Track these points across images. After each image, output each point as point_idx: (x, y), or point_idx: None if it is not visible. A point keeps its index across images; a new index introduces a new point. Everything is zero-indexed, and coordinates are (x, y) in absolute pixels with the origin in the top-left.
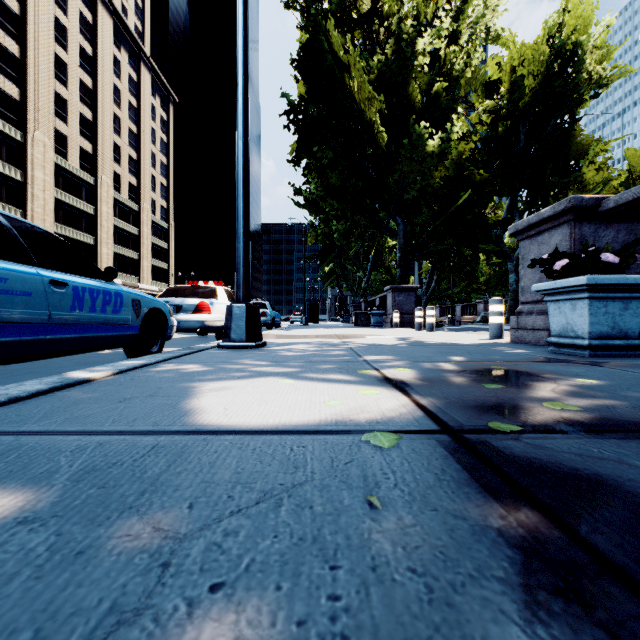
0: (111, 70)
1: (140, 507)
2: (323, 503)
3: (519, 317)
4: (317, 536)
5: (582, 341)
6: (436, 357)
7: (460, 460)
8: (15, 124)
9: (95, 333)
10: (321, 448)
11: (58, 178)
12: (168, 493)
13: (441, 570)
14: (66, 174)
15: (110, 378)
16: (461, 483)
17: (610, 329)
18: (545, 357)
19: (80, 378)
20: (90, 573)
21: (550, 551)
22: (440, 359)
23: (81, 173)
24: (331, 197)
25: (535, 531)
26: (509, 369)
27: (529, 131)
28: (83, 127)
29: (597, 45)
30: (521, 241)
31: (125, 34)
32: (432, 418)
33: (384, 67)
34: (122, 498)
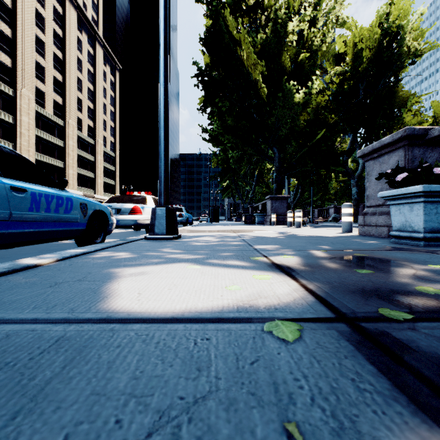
0: (75, 47)
1: None
2: (231, 435)
3: (365, 217)
4: None
5: (418, 234)
6: (308, 246)
7: (370, 358)
8: (8, 84)
9: (50, 228)
10: (225, 341)
11: (38, 121)
12: (46, 414)
13: None
14: (44, 119)
15: (53, 264)
16: (386, 396)
17: (439, 225)
18: (391, 246)
19: (27, 264)
20: None
21: None
22: (312, 248)
23: (54, 118)
24: (228, 134)
25: None
26: (369, 256)
27: (366, 88)
28: (56, 86)
29: (413, 28)
30: (366, 162)
31: (85, 22)
32: (324, 304)
33: (265, 43)
34: None
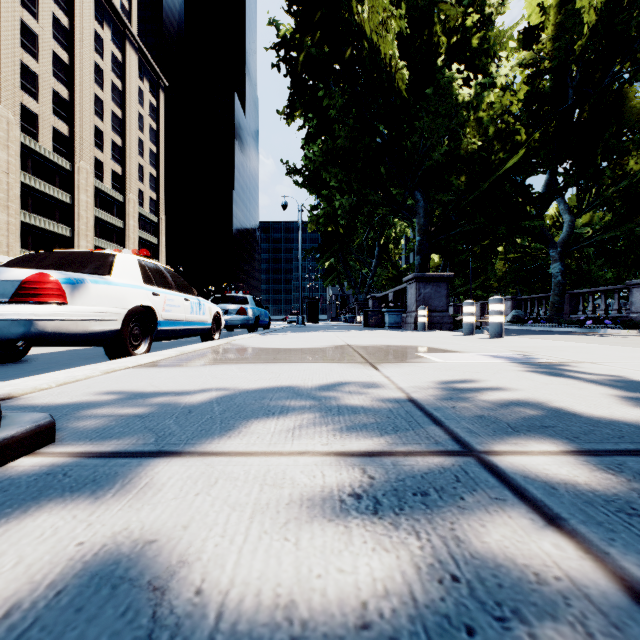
0: (91, 46)
1: None
2: None
3: None
4: None
5: None
6: None
7: None
8: None
9: None
10: None
11: (26, 161)
12: None
13: None
14: (36, 157)
15: None
16: None
17: None
18: None
19: None
20: None
21: None
22: None
23: (55, 157)
24: (334, 164)
25: None
26: None
27: (576, 88)
28: (57, 106)
29: None
30: None
31: (108, 9)
32: None
33: None
34: None
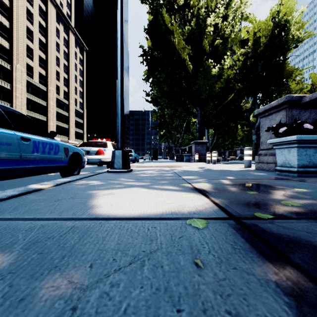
0: (55, 34)
1: (61, 266)
2: (168, 264)
3: (260, 157)
4: (167, 287)
5: (294, 169)
6: (219, 177)
7: (243, 236)
8: (7, 61)
9: (45, 165)
10: (164, 228)
11: (28, 88)
12: (78, 257)
13: (247, 312)
14: (32, 86)
15: (51, 188)
16: (247, 250)
17: (308, 163)
18: (275, 177)
19: (35, 188)
20: (26, 315)
21: (311, 298)
22: (221, 178)
23: (40, 85)
24: (164, 97)
25: (298, 283)
26: (258, 183)
27: (263, 64)
28: (41, 62)
29: (296, 21)
30: (261, 118)
31: (62, 16)
32: (223, 210)
33: (190, 32)
34: (51, 260)
